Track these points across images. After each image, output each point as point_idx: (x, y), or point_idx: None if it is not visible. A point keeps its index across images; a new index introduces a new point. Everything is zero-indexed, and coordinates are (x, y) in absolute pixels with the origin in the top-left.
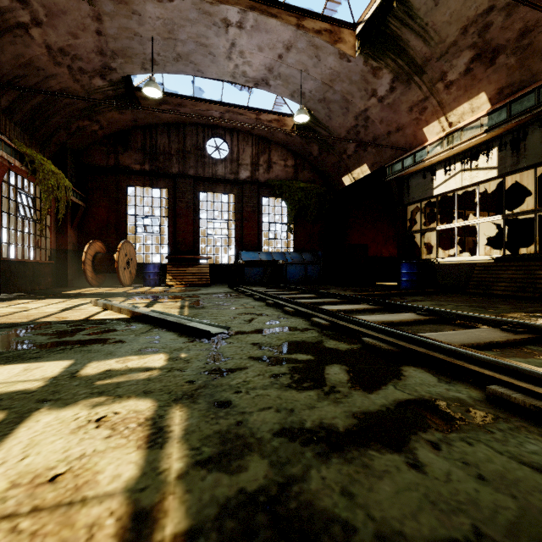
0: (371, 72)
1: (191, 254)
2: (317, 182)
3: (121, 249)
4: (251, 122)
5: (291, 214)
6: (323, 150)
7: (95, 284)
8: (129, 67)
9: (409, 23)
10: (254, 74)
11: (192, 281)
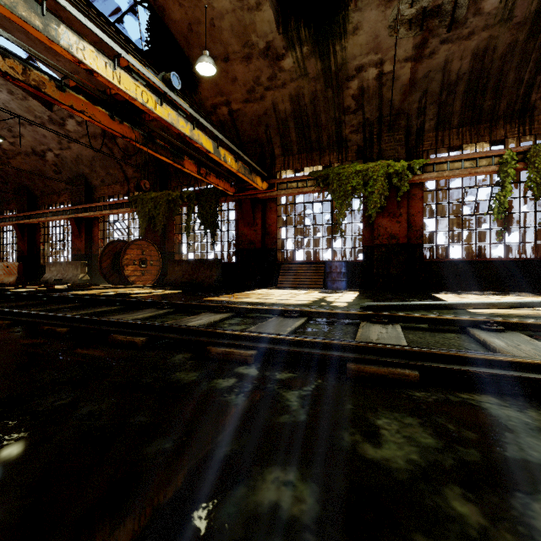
0: None
1: None
2: None
3: None
4: None
5: None
6: None
7: None
8: None
9: None
10: None
11: None
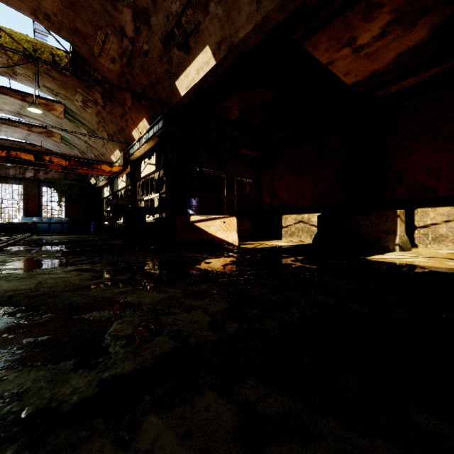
0: (70, 148)
1: None
2: (80, 180)
3: None
4: None
5: (61, 197)
6: None
7: None
8: None
9: (70, 141)
10: (18, 137)
11: None
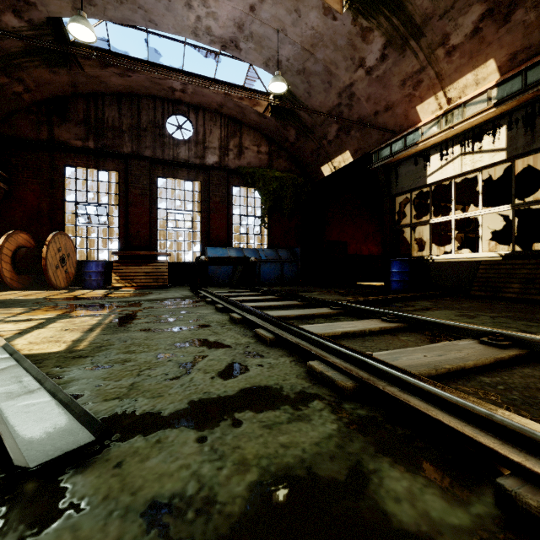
0: (360, 34)
1: (147, 250)
2: (293, 172)
3: (51, 242)
4: (218, 98)
5: (265, 206)
6: (300, 135)
7: (17, 286)
8: (54, 3)
9: None
10: (221, 32)
11: (146, 282)
